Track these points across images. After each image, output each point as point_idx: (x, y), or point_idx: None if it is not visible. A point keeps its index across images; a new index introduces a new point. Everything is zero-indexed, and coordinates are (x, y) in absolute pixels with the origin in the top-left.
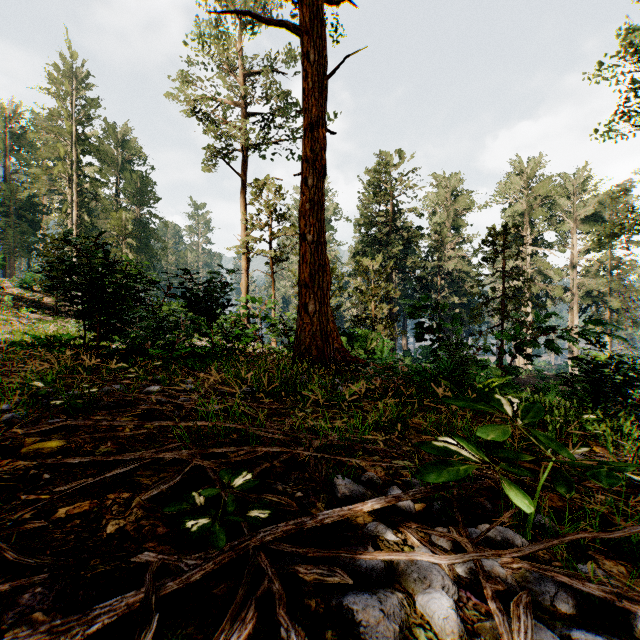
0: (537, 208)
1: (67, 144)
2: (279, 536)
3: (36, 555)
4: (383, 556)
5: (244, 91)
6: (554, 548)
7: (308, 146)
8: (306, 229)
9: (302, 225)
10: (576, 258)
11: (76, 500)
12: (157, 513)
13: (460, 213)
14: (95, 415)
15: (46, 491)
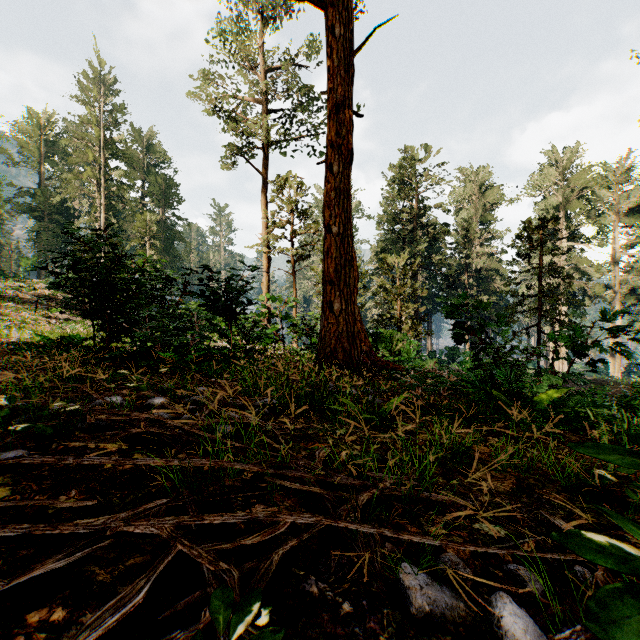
0: (574, 200)
1: (96, 149)
2: None
3: None
4: None
5: (265, 87)
6: None
7: (333, 129)
8: (331, 220)
9: (327, 216)
10: (618, 253)
11: None
12: None
13: (489, 208)
14: (75, 440)
15: None
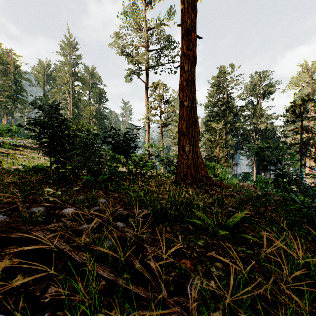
0: None
1: (68, 77)
2: None
3: None
4: None
5: (147, 38)
6: None
7: (185, 45)
8: (183, 98)
9: (181, 96)
10: None
11: None
12: None
13: (266, 97)
14: None
15: None
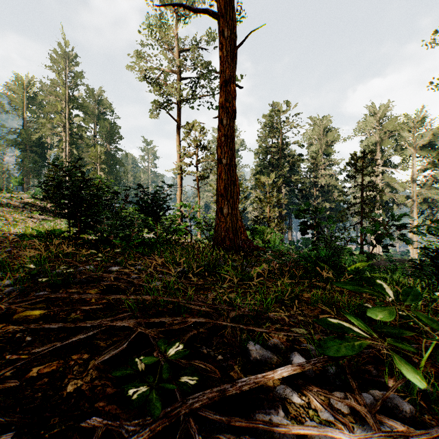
0: (386, 139)
1: (62, 102)
2: (205, 403)
3: (7, 413)
4: (297, 429)
5: (179, 62)
6: (437, 414)
7: (223, 97)
8: (222, 155)
9: (219, 152)
10: (415, 175)
11: (47, 360)
12: (108, 374)
13: (330, 144)
14: (71, 288)
15: (26, 351)
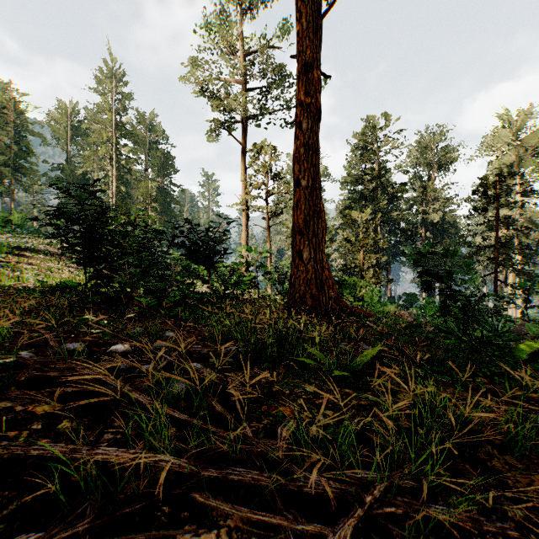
0: (527, 159)
1: (109, 131)
2: None
3: None
4: None
5: (244, 68)
6: None
7: (302, 89)
8: (300, 174)
9: (296, 170)
10: None
11: None
12: None
13: (444, 168)
14: (4, 399)
15: None
